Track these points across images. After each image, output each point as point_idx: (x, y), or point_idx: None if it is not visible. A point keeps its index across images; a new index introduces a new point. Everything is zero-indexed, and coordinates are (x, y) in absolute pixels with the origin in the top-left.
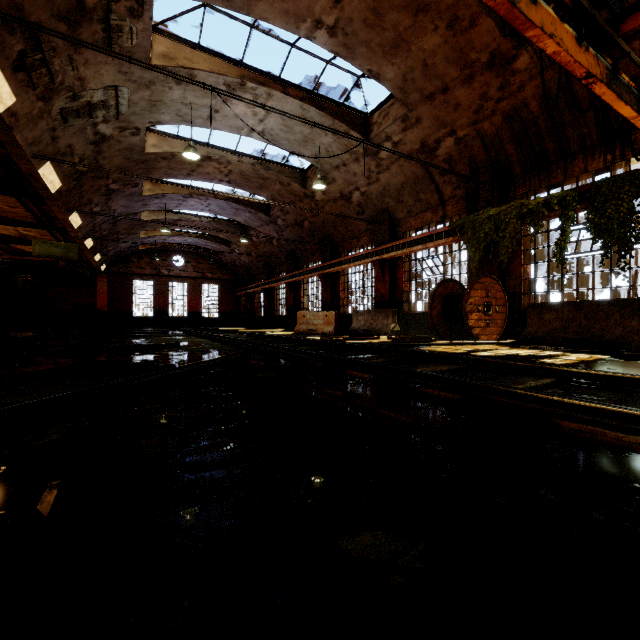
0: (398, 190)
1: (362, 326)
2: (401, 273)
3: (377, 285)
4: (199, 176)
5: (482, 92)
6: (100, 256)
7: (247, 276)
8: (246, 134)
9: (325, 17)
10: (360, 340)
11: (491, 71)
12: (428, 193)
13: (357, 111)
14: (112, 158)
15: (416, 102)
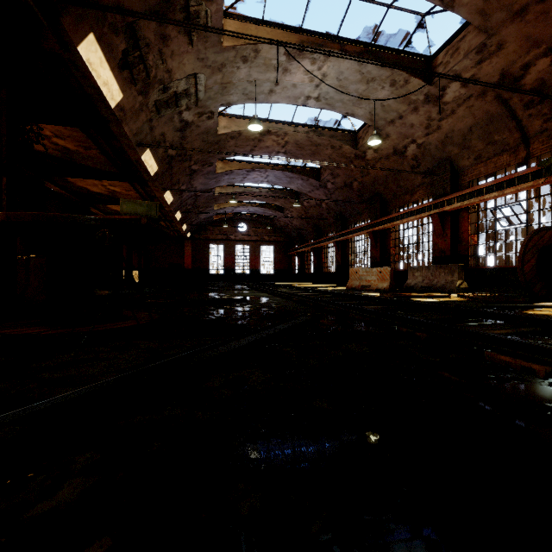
0: (464, 135)
1: (419, 282)
2: (466, 225)
3: (435, 239)
4: (260, 150)
5: None
6: (186, 226)
7: (298, 237)
8: (302, 103)
9: None
10: (427, 298)
11: None
12: (505, 132)
13: (418, 56)
14: (193, 142)
15: (499, 24)
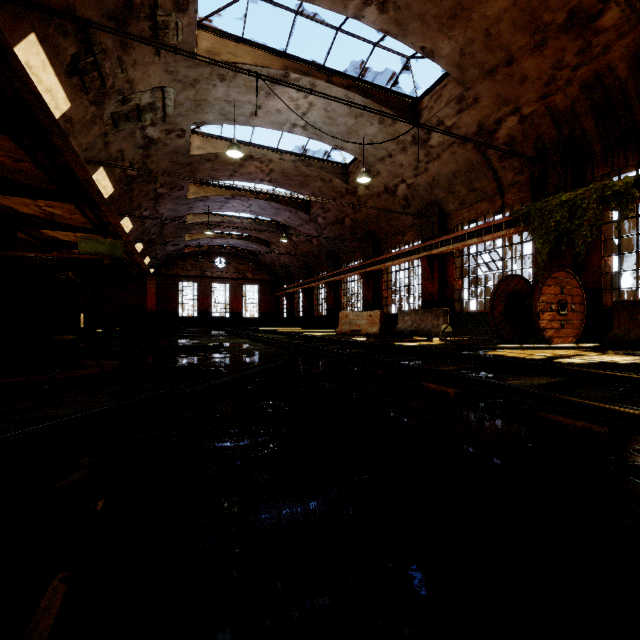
0: (449, 180)
1: (409, 327)
2: (452, 270)
3: (424, 283)
4: (241, 177)
5: (555, 60)
6: (149, 259)
7: (286, 276)
8: (288, 130)
9: None
10: (411, 342)
11: (568, 33)
12: (484, 181)
13: (405, 96)
14: (159, 162)
15: (474, 79)
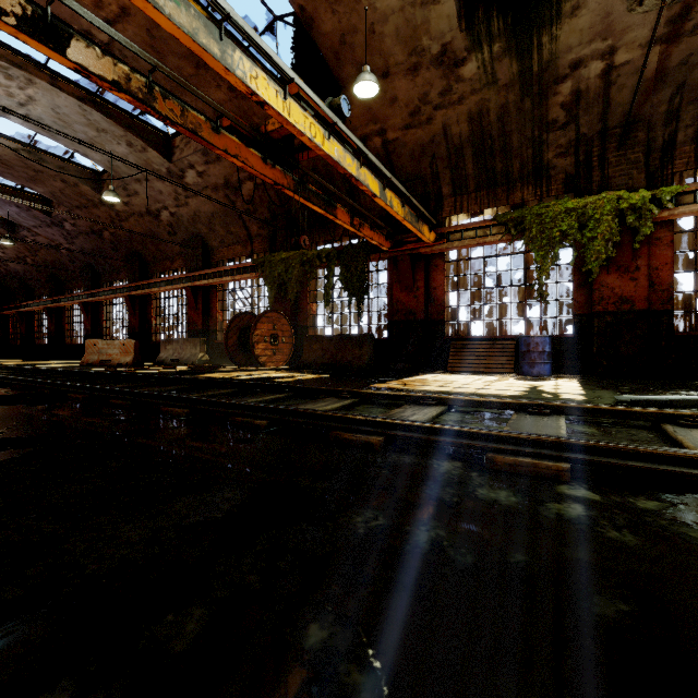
0: (209, 218)
1: (170, 356)
2: (215, 302)
3: (190, 313)
4: None
5: None
6: None
7: (21, 289)
8: None
9: (96, 31)
10: (153, 370)
11: None
12: (238, 227)
13: (157, 129)
14: None
15: None
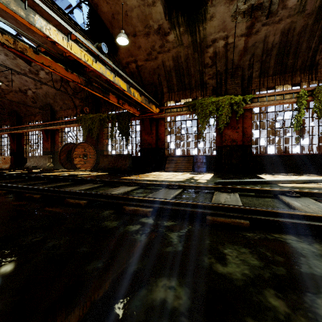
0: (54, 96)
1: (32, 164)
2: (58, 137)
3: (44, 142)
4: None
5: None
6: None
7: None
8: None
9: None
10: (18, 171)
11: None
12: (69, 101)
13: None
14: None
15: None
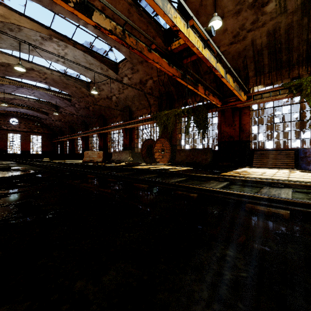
0: (132, 98)
1: (116, 158)
2: (134, 135)
3: (124, 139)
4: (27, 77)
5: None
6: None
7: (59, 132)
8: (54, 61)
9: None
10: (111, 164)
11: None
12: (144, 101)
13: (112, 61)
14: None
15: (136, 63)
